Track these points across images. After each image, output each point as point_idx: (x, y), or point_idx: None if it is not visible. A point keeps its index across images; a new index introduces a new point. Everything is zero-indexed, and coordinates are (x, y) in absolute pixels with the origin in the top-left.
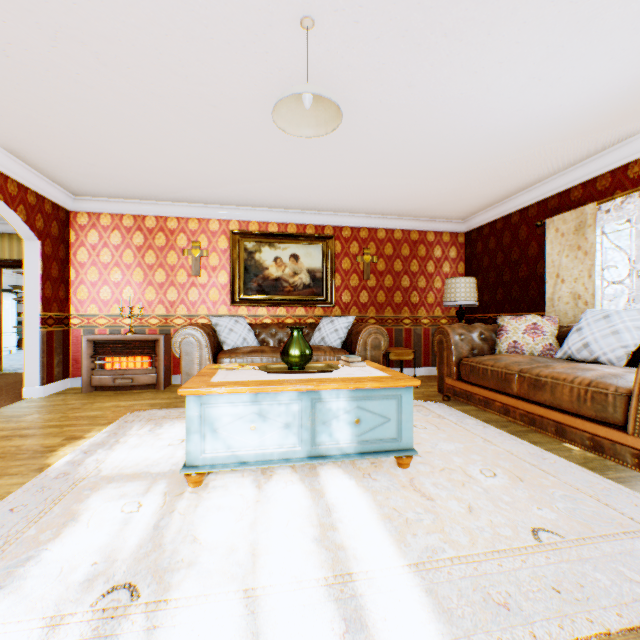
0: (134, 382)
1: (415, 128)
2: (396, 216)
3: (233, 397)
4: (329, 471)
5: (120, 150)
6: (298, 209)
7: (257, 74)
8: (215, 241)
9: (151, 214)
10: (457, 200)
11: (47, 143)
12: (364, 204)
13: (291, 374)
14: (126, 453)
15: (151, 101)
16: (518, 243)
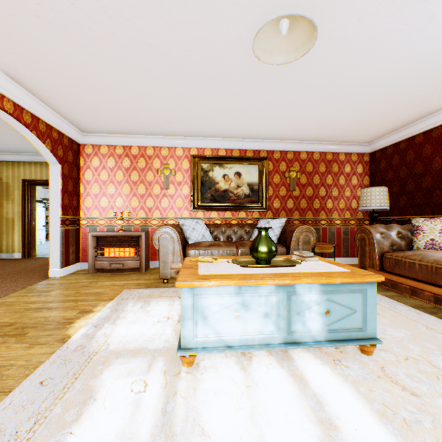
0: (124, 266)
1: (353, 62)
2: (315, 141)
3: (220, 289)
4: (300, 355)
5: (116, 94)
6: (241, 138)
7: (230, 18)
8: (180, 163)
9: (135, 145)
10: (369, 126)
11: (66, 91)
12: (292, 132)
13: (261, 268)
14: (126, 328)
15: (143, 50)
16: (422, 159)
